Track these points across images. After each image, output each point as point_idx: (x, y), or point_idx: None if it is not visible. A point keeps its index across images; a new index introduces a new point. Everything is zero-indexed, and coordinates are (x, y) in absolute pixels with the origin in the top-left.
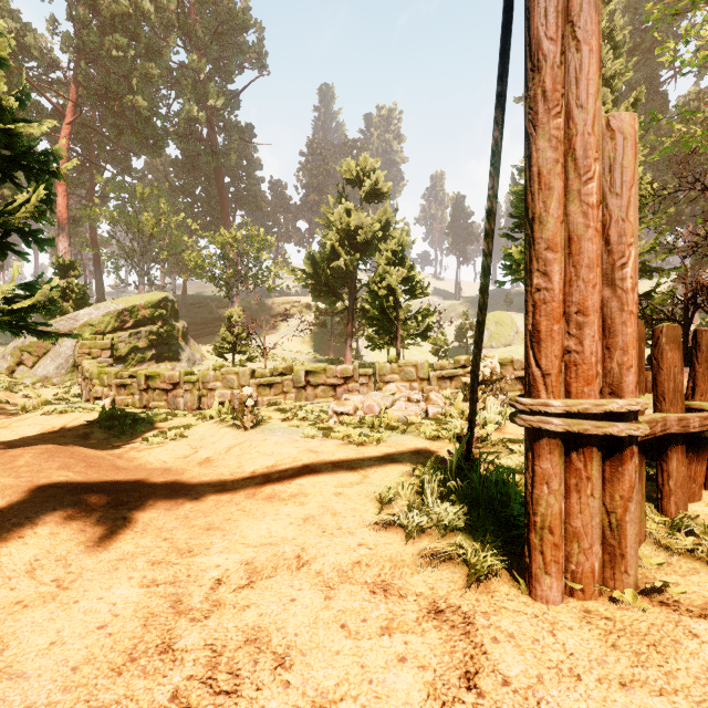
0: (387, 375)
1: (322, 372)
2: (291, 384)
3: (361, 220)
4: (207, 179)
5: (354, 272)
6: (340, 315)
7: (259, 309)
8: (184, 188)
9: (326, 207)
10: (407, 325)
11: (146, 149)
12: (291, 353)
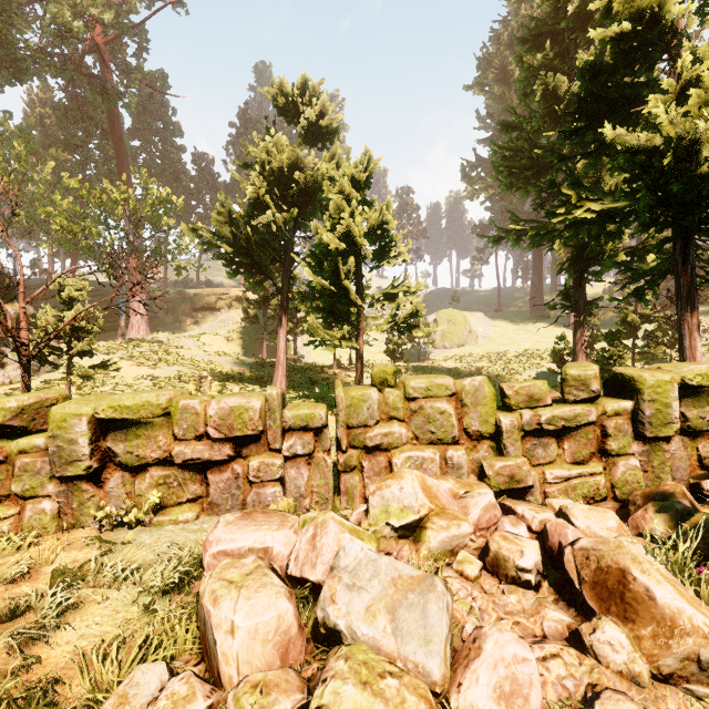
0: (372, 426)
1: (157, 421)
2: (42, 465)
3: (299, 160)
4: (103, 133)
5: (289, 238)
6: (274, 308)
7: (177, 301)
8: (68, 140)
9: (249, 146)
10: (364, 316)
11: (0, 73)
12: (205, 354)
